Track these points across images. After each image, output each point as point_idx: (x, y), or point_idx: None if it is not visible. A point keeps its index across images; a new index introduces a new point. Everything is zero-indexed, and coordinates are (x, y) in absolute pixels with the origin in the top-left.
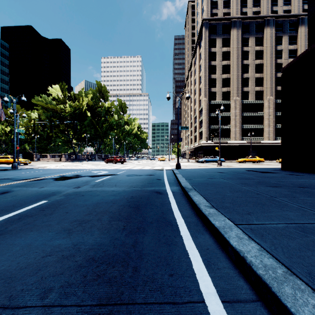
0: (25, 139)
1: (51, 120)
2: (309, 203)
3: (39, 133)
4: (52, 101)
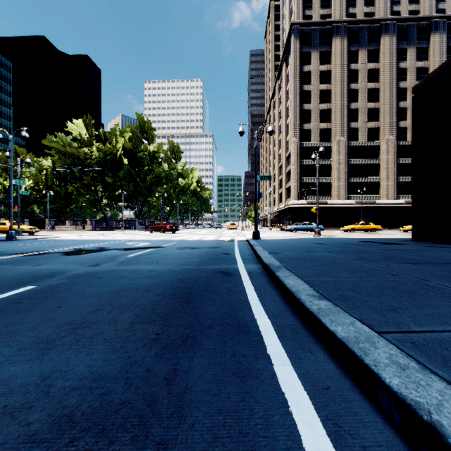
0: (34, 197)
1: (71, 170)
2: None
3: (53, 189)
4: (72, 142)
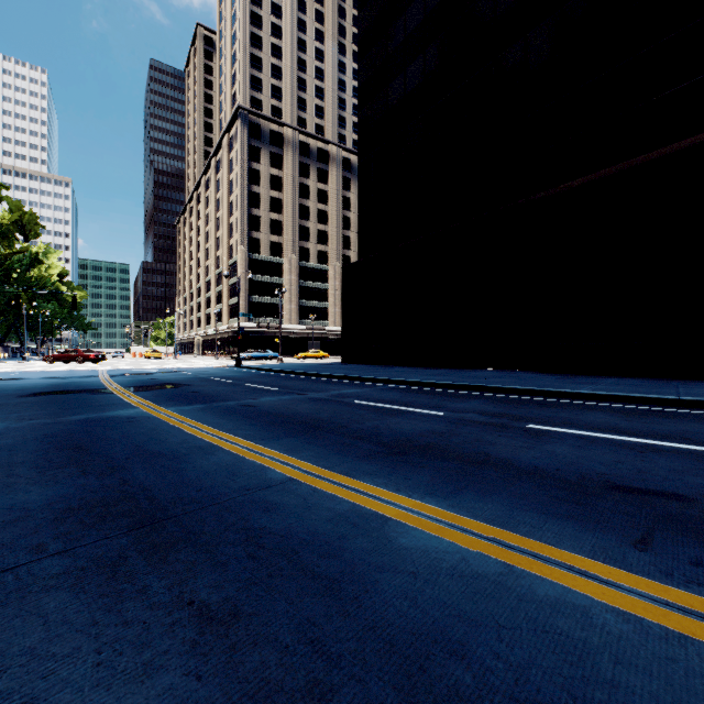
0: None
1: None
2: (342, 370)
3: None
4: None
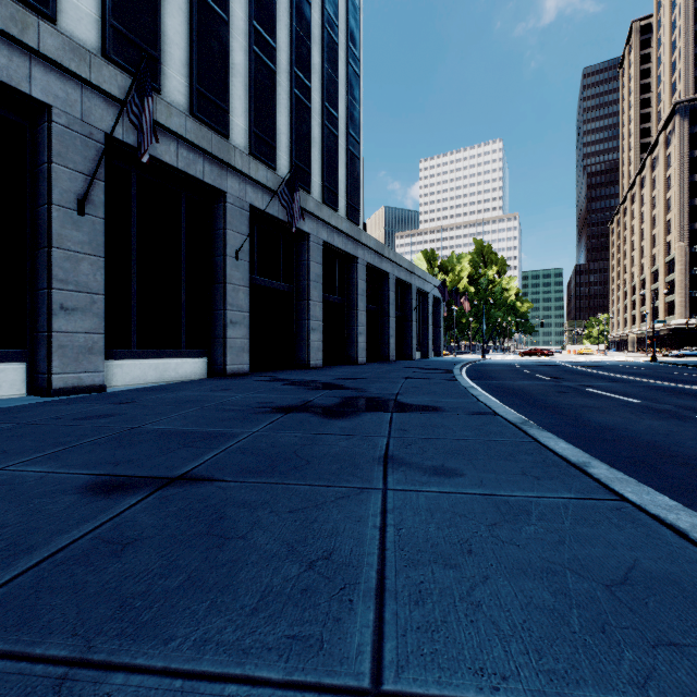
0: None
1: None
2: None
3: None
4: None
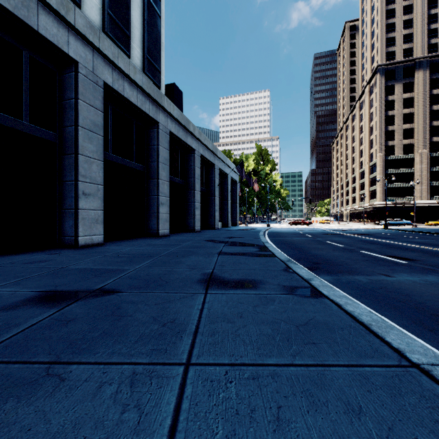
0: None
1: None
2: None
3: None
4: None
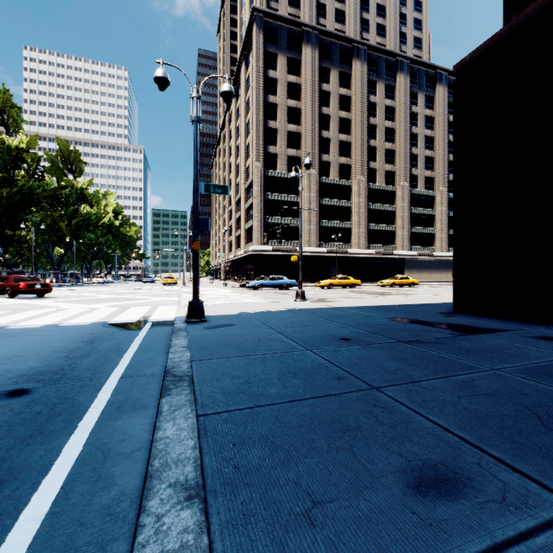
0: None
1: None
2: None
3: None
4: None
